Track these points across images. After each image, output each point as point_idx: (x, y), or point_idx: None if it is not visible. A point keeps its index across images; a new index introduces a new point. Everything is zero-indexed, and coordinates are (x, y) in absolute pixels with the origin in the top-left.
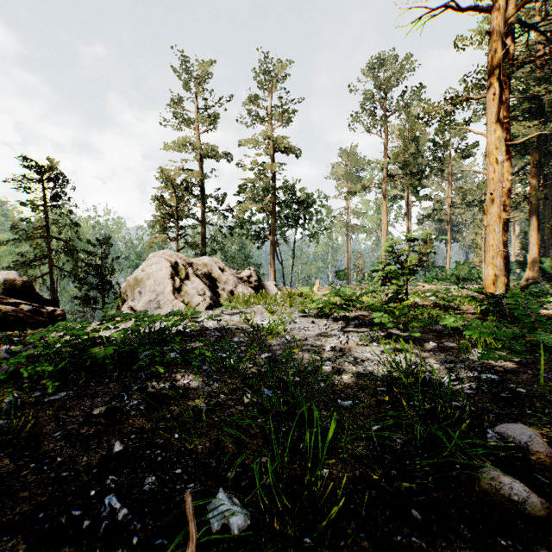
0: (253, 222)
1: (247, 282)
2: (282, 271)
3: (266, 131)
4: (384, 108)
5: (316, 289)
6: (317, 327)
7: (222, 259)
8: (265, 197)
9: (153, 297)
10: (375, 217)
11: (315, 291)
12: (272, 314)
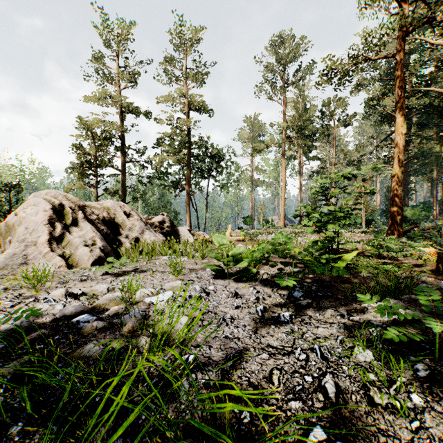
0: (170, 173)
1: (158, 228)
2: (197, 217)
3: (182, 89)
4: (283, 80)
5: (229, 234)
6: (246, 308)
7: (144, 206)
8: (181, 150)
9: (19, 250)
10: (274, 173)
11: (227, 235)
12: (177, 273)
